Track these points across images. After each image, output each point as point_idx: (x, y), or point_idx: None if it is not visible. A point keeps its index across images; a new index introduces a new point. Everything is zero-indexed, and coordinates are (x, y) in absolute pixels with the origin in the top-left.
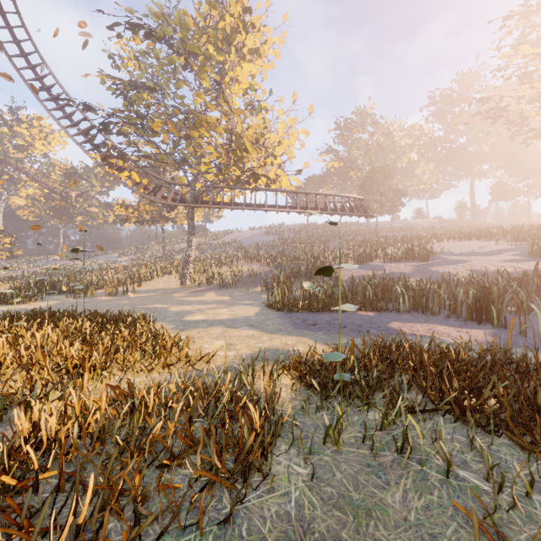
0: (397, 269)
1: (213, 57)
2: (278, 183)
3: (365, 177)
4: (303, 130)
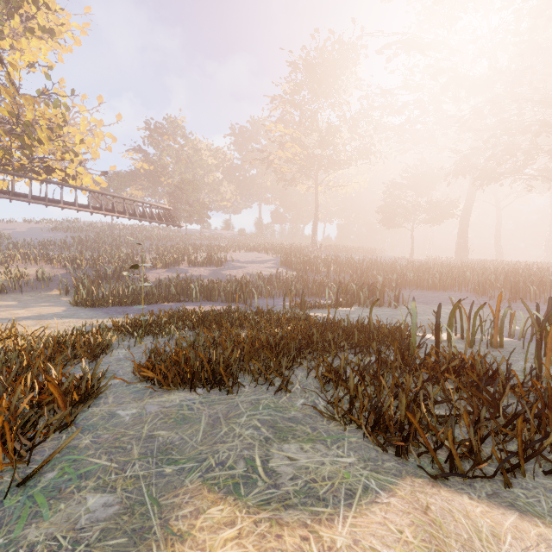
0: (198, 272)
1: None
2: (79, 181)
3: (176, 186)
4: (110, 135)
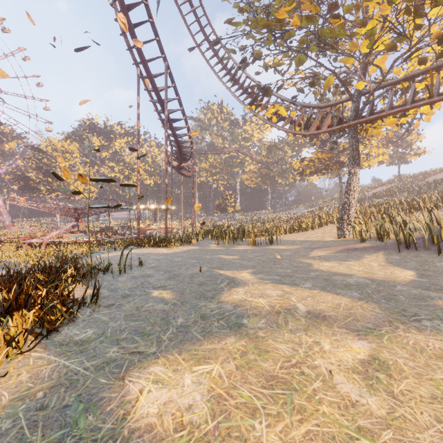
0: None
1: None
2: None
3: None
4: None
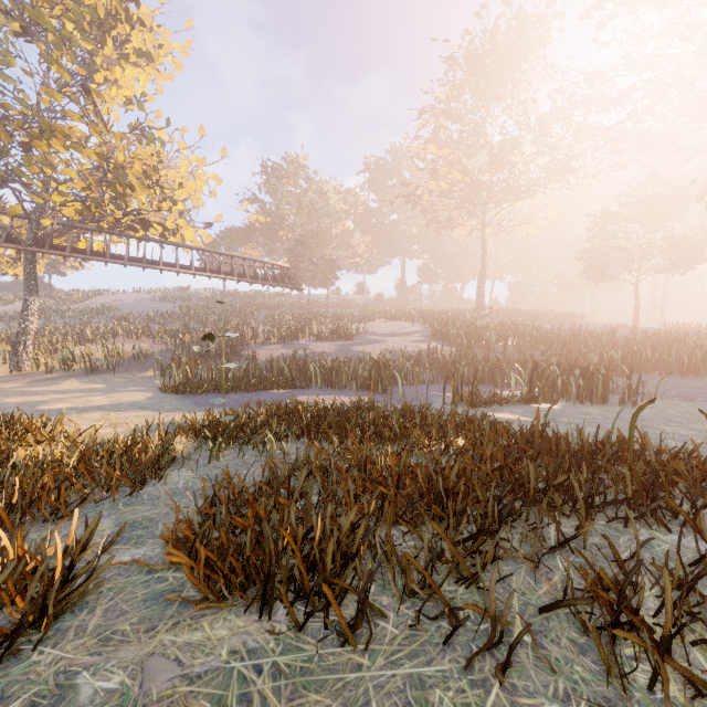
0: (321, 348)
1: (75, 41)
2: (180, 237)
3: (296, 240)
4: (213, 175)
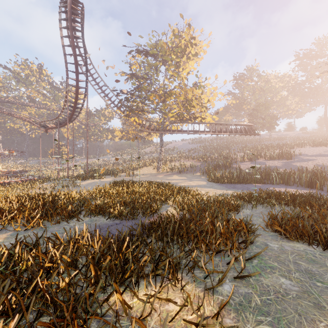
0: (273, 164)
1: (175, 61)
2: (207, 120)
3: (253, 109)
4: (220, 92)
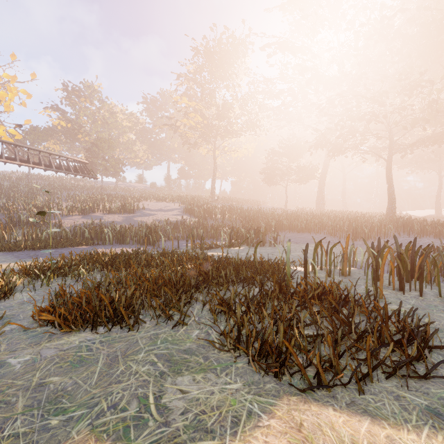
0: (112, 219)
1: None
2: None
3: (92, 143)
4: (24, 90)
